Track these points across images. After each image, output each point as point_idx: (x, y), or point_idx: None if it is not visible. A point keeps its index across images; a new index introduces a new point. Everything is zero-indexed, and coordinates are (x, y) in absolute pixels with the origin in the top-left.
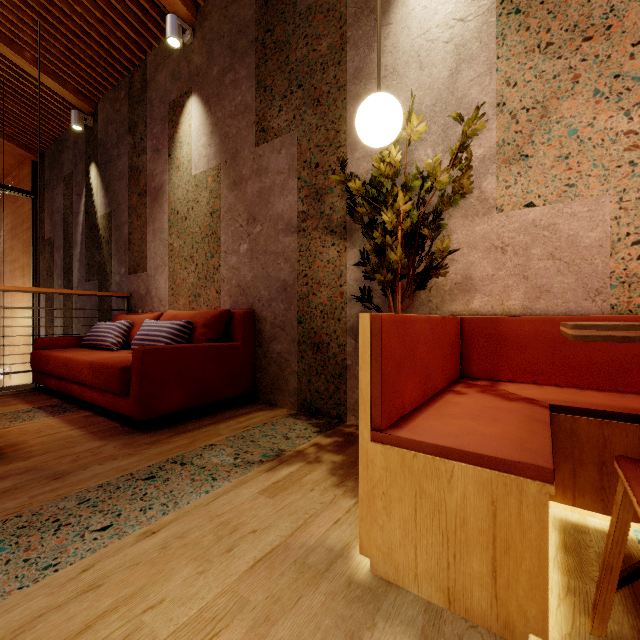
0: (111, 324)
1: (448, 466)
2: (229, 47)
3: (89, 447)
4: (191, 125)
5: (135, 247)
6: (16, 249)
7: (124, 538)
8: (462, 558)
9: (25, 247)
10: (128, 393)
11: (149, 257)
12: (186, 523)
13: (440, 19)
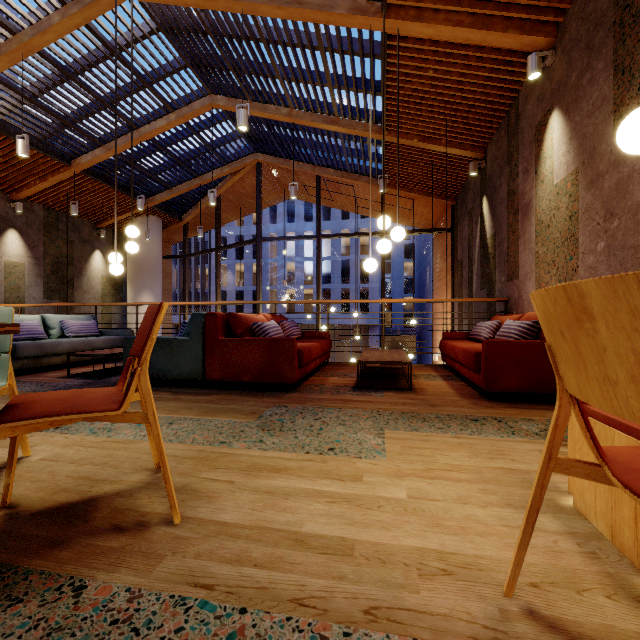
0: (485, 323)
1: (611, 432)
2: (586, 47)
3: (453, 399)
4: (552, 139)
5: (511, 258)
6: (443, 270)
7: (446, 434)
8: (618, 504)
9: (448, 268)
10: (479, 371)
11: (520, 266)
12: (478, 441)
13: None
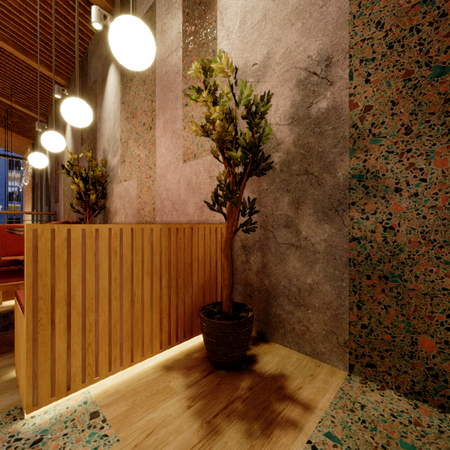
0: None
1: None
2: None
3: None
4: (68, 133)
5: (56, 190)
6: (29, 188)
7: None
8: None
9: (31, 187)
10: None
11: (59, 195)
12: None
13: (112, 101)
